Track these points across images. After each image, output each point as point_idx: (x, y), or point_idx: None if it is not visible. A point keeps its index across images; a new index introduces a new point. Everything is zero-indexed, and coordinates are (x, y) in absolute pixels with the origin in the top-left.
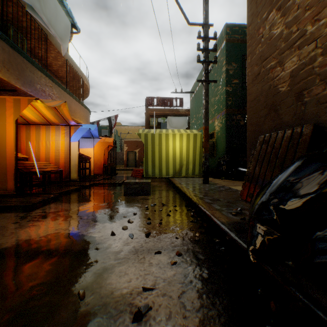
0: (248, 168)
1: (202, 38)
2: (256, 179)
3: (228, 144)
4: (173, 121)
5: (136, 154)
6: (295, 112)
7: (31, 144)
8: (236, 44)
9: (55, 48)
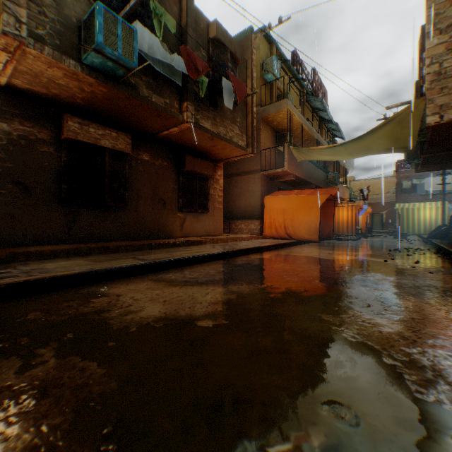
0: None
1: None
2: None
3: None
4: (432, 181)
5: (381, 216)
6: None
7: None
8: None
9: (340, 165)
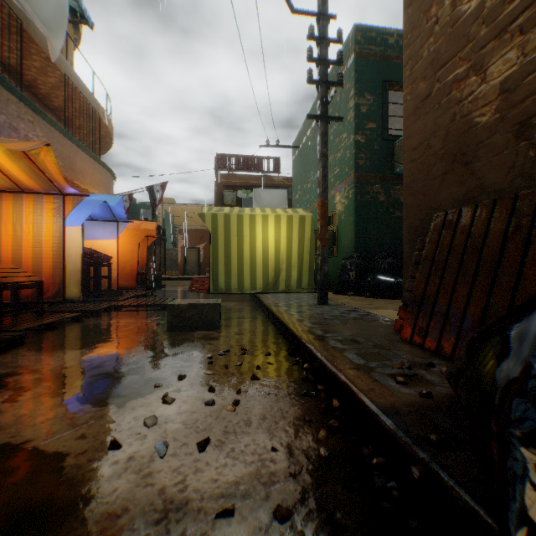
0: (405, 277)
1: (317, 38)
2: (433, 300)
3: (359, 235)
4: (263, 196)
5: (199, 252)
6: (512, 163)
7: None
8: (372, 62)
9: (42, 51)
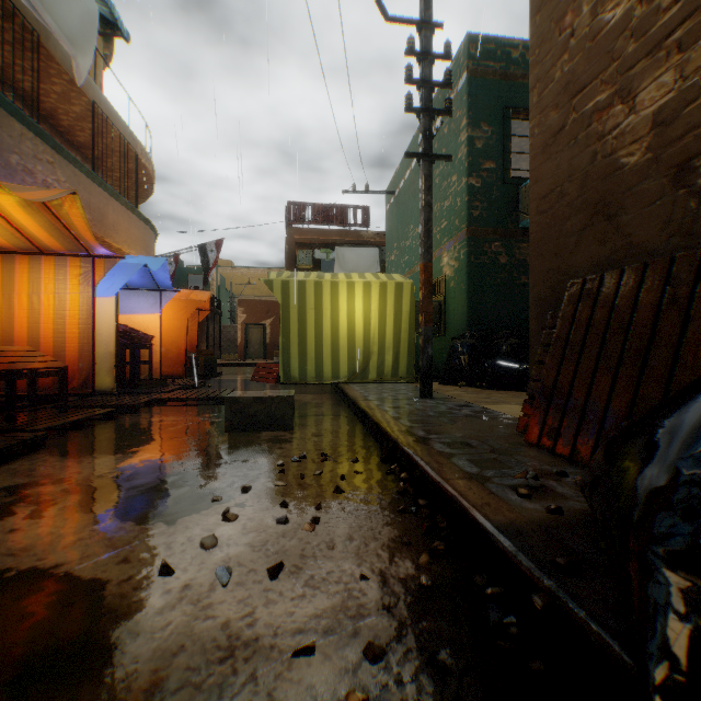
0: (532, 363)
1: (418, 54)
2: (567, 391)
3: (473, 308)
4: (348, 257)
5: (265, 330)
6: (668, 217)
7: None
8: (490, 82)
9: (64, 71)
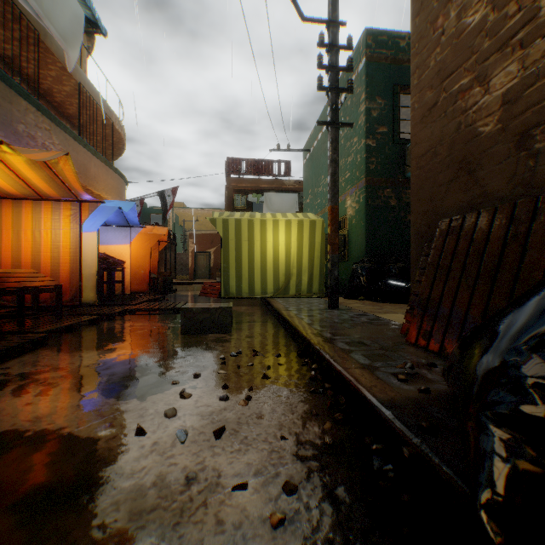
0: (413, 282)
1: (327, 45)
2: (437, 303)
3: (370, 239)
4: (274, 200)
5: (210, 257)
6: (513, 172)
7: (4, 235)
8: (383, 66)
9: (58, 60)
